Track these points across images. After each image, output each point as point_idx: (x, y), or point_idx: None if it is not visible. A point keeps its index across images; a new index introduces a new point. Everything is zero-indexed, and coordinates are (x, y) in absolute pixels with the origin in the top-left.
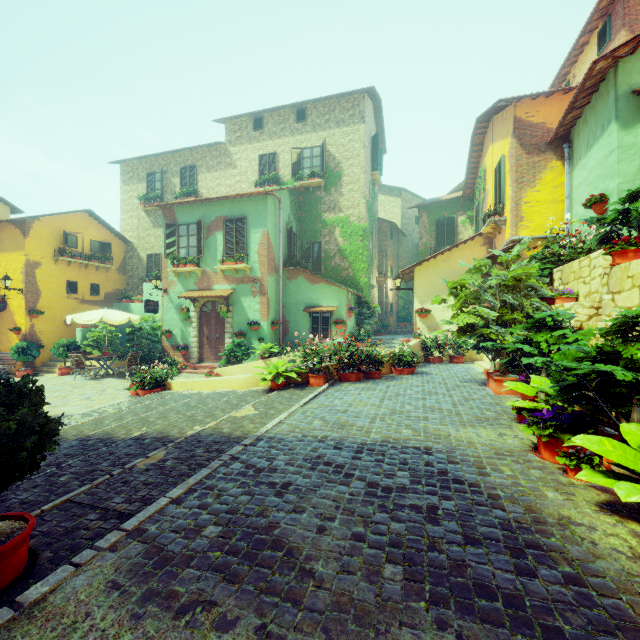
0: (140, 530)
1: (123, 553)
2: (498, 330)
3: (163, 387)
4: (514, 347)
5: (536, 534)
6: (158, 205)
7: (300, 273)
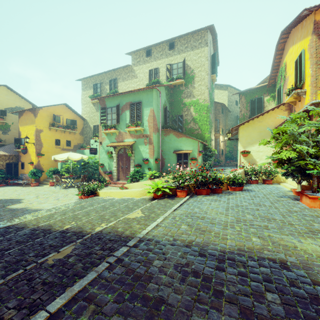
0: None
1: None
2: (315, 162)
3: (95, 194)
4: None
5: None
6: (97, 98)
7: (171, 132)
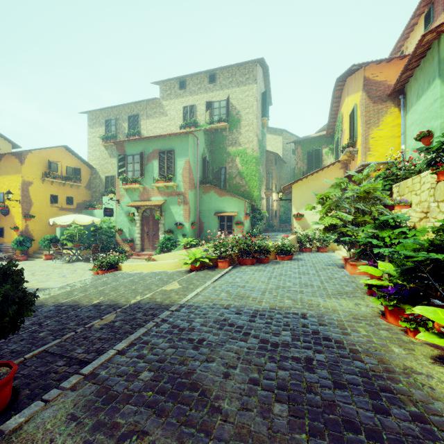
0: (94, 374)
1: (80, 392)
2: (353, 228)
3: (116, 268)
4: (365, 241)
5: (387, 380)
6: (113, 142)
7: (211, 189)
